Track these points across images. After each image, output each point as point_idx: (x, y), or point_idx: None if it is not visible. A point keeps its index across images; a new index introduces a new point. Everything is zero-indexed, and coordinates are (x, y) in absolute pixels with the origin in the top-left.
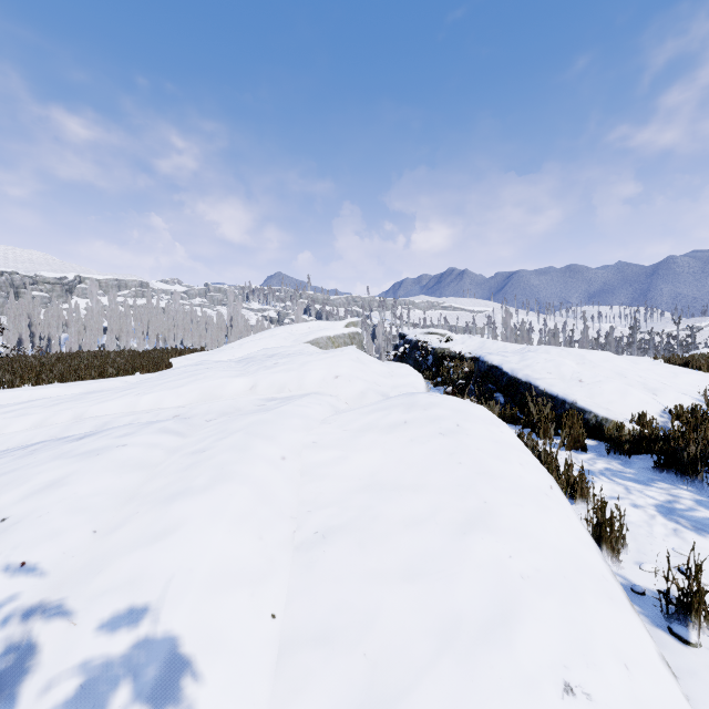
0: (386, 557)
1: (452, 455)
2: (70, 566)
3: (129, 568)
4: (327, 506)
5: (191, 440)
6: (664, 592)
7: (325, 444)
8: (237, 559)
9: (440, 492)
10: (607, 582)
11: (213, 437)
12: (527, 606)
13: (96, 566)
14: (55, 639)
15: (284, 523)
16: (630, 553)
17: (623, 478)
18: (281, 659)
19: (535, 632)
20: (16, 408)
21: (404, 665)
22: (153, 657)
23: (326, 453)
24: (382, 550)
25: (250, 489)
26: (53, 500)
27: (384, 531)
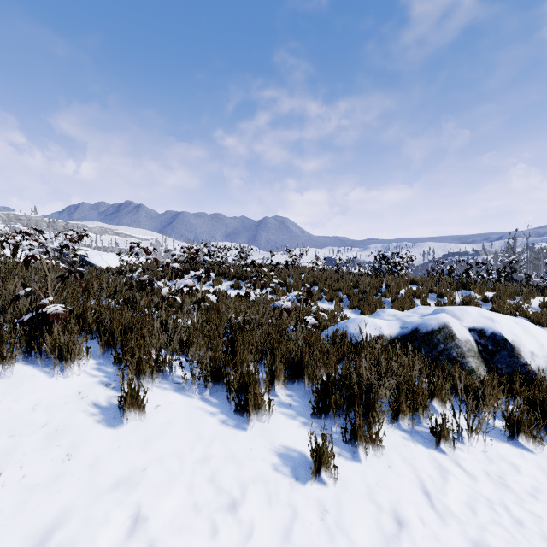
0: None
1: None
2: None
3: None
4: None
5: None
6: None
7: None
8: None
9: None
10: None
11: None
12: None
13: None
14: None
15: None
16: None
17: None
18: None
19: None
20: None
21: None
22: None
23: None
24: None
25: None
26: None
27: None
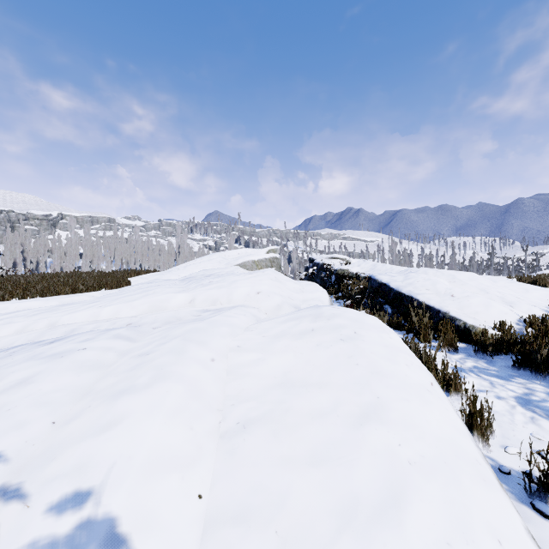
0: (295, 445)
1: (351, 358)
2: (30, 453)
3: (77, 456)
4: (247, 400)
5: (138, 344)
6: (527, 473)
7: (247, 348)
8: (171, 447)
9: (341, 389)
10: (480, 465)
11: (156, 342)
12: (415, 489)
13: (51, 454)
14: (10, 520)
15: (211, 415)
16: (497, 438)
17: (488, 374)
18: (206, 535)
19: (422, 512)
20: (3, 317)
21: (310, 542)
22: (93, 537)
23: (248, 356)
24: (292, 438)
25: (184, 386)
26: (21, 395)
27: (294, 422)
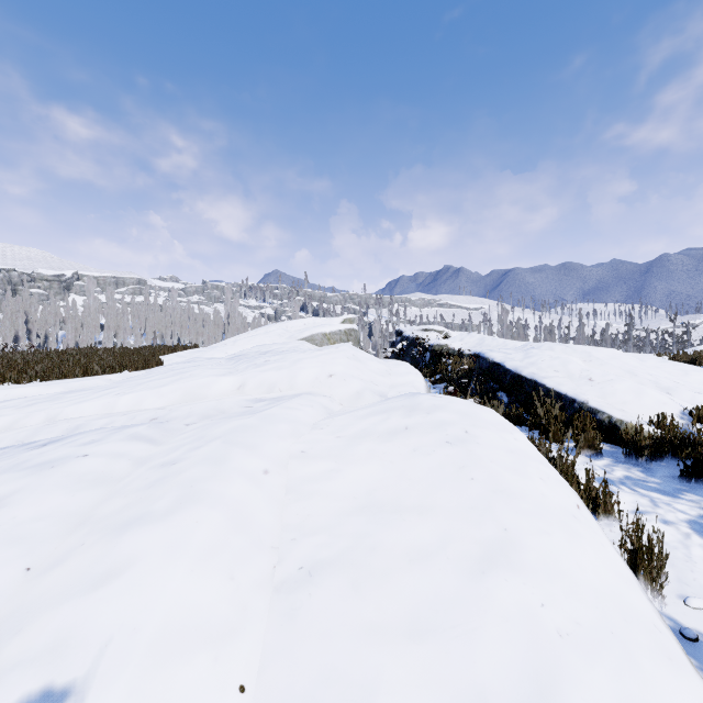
0: (386, 604)
1: (462, 469)
2: None
3: (54, 629)
4: (315, 533)
5: (163, 448)
6: None
7: (315, 454)
8: (199, 610)
9: (450, 516)
10: (661, 633)
11: (187, 445)
12: (571, 679)
13: (17, 622)
14: None
15: (262, 556)
16: (670, 583)
17: (646, 488)
18: None
19: None
20: None
21: None
22: None
23: (316, 465)
24: (382, 593)
25: (223, 513)
26: None
27: (384, 567)
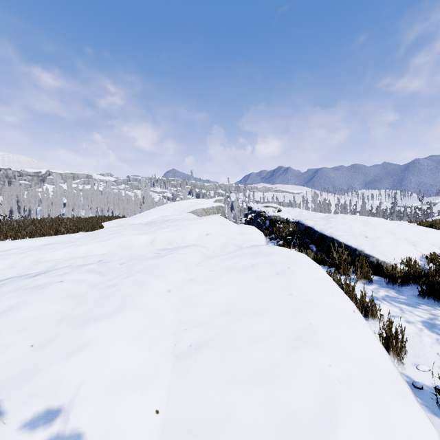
0: (240, 365)
1: (285, 289)
2: (10, 373)
3: (50, 377)
4: (198, 326)
5: (107, 277)
6: (439, 389)
7: (198, 281)
8: (132, 368)
9: (278, 316)
10: (399, 383)
11: (122, 275)
12: (345, 406)
13: (28, 374)
14: None
15: (167, 339)
16: (409, 357)
17: (398, 302)
18: None
19: (352, 427)
20: None
21: None
22: None
23: (198, 287)
24: (237, 359)
25: (144, 314)
26: (6, 322)
27: (239, 345)
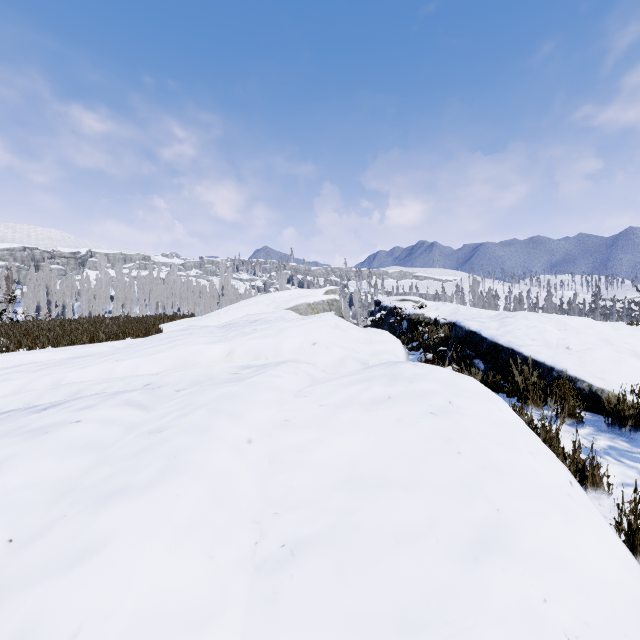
0: (372, 592)
1: (448, 442)
2: None
3: (23, 614)
4: (298, 507)
5: (152, 415)
6: None
7: (298, 423)
8: (175, 594)
9: (438, 493)
10: None
11: (175, 412)
12: None
13: None
14: None
15: (243, 531)
16: None
17: (632, 459)
18: None
19: None
20: (1, 373)
21: None
22: None
23: (299, 434)
24: (367, 579)
25: (205, 485)
26: None
27: (370, 548)
